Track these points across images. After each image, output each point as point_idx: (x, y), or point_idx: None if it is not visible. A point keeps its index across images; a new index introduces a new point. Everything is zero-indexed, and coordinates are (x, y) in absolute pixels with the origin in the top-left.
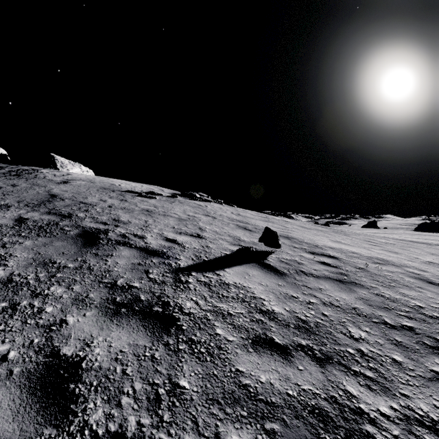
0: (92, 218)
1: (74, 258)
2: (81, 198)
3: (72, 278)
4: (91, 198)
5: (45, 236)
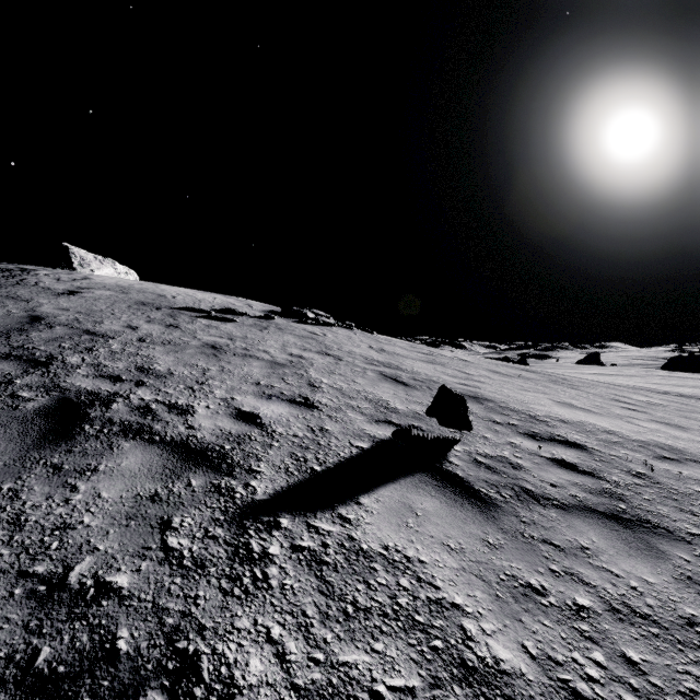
0: (93, 366)
1: None
2: (91, 323)
3: None
4: (110, 323)
5: None
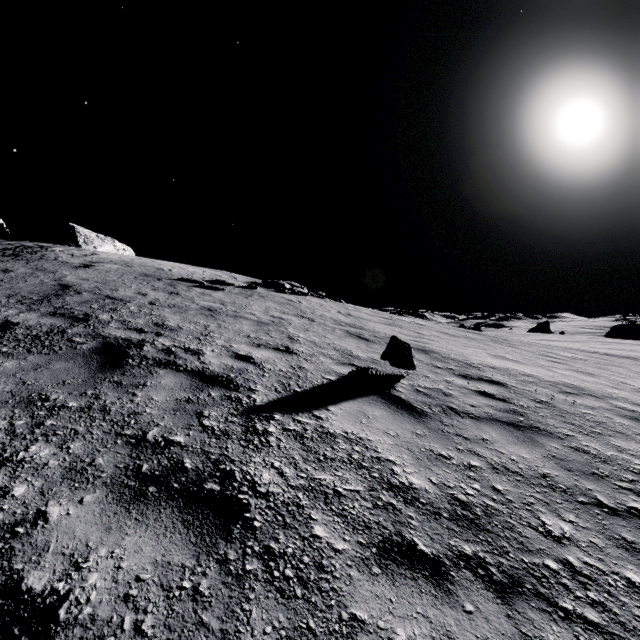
0: (121, 322)
1: (81, 390)
2: (109, 290)
3: (71, 429)
4: (124, 290)
5: (40, 353)
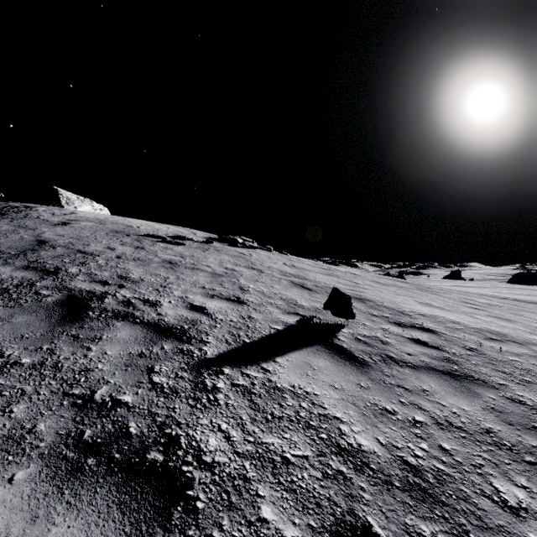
0: (88, 275)
1: (37, 345)
2: (81, 245)
3: (18, 388)
4: (95, 245)
5: (5, 306)
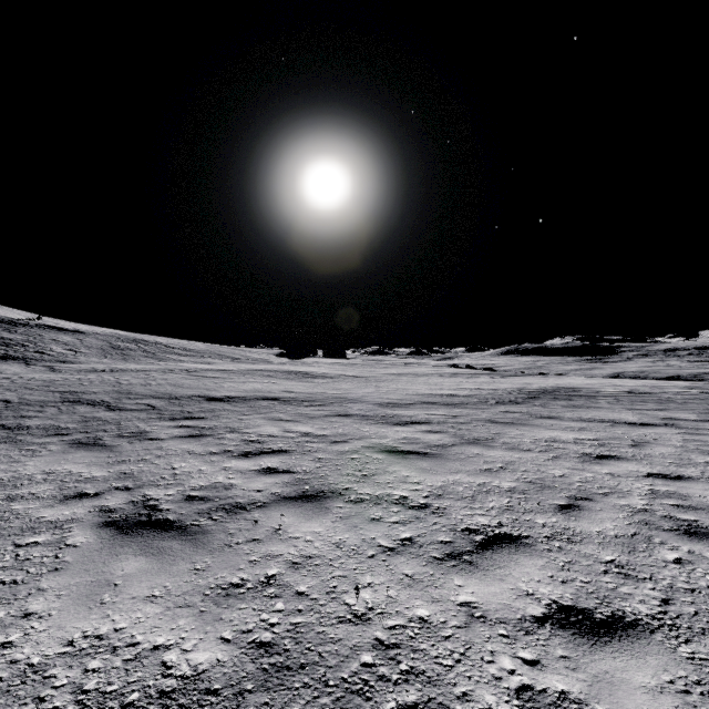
0: None
1: None
2: None
3: None
4: None
5: None
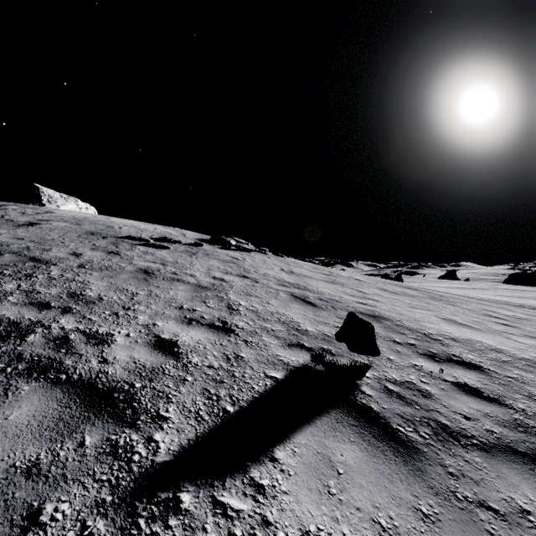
0: (26, 293)
1: None
2: (39, 251)
3: None
4: (57, 250)
5: None
